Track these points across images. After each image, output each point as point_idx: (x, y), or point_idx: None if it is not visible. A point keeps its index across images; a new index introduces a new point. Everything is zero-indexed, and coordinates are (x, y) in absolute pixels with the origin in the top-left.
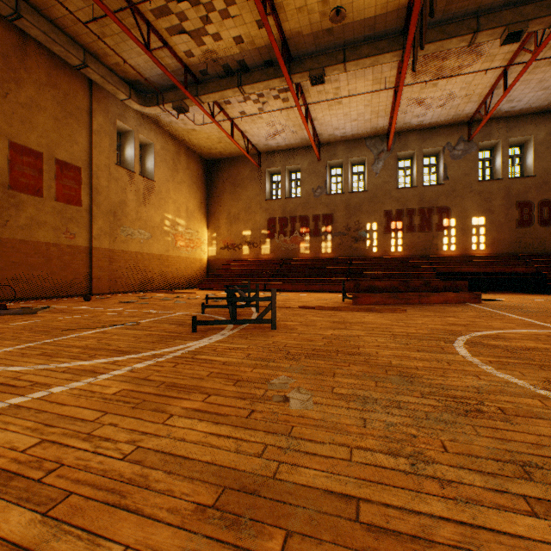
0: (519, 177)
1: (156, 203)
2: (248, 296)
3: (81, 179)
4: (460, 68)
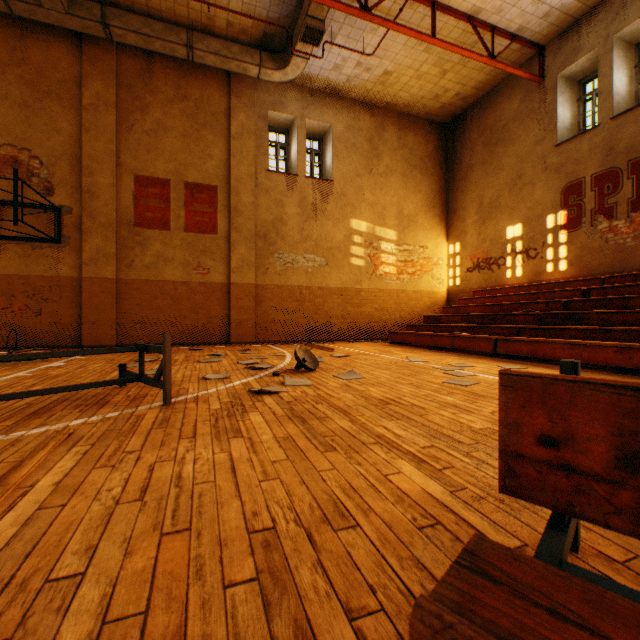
0: None
1: (335, 213)
2: (163, 380)
3: (217, 200)
4: None
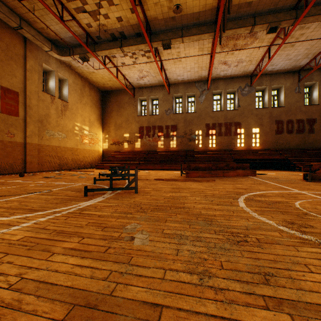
0: (277, 107)
1: (69, 116)
2: (124, 173)
3: (18, 99)
4: (245, 45)
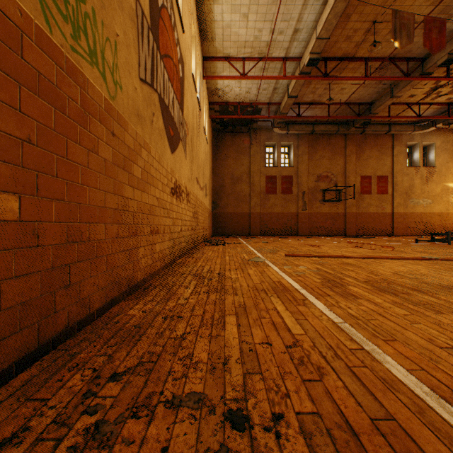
0: None
1: (435, 180)
2: None
3: (387, 181)
4: None
